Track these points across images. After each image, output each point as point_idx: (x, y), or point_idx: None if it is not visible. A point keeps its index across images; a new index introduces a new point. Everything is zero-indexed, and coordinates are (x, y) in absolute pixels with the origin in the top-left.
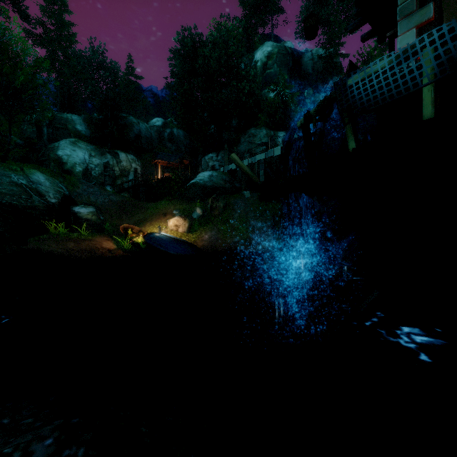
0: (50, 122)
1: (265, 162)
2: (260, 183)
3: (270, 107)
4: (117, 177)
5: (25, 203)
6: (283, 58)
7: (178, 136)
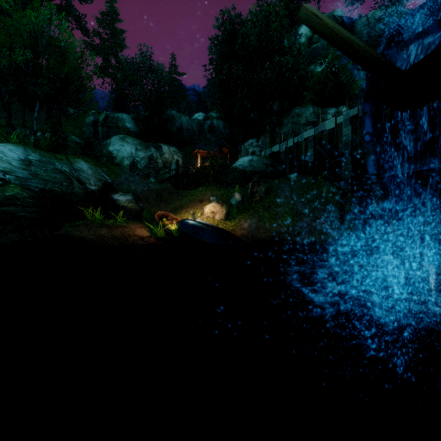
0: (104, 122)
1: (314, 139)
2: (384, 58)
3: (317, 83)
4: (160, 169)
5: (66, 190)
6: None
7: (218, 126)
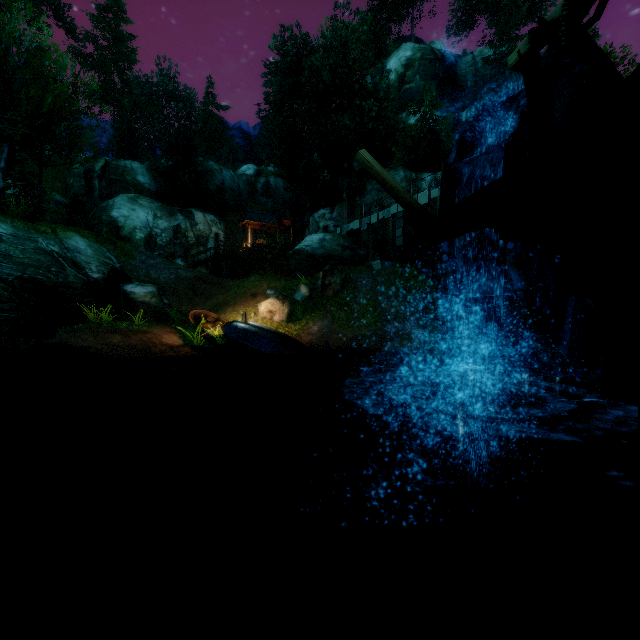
0: (103, 172)
1: (404, 216)
2: (419, 205)
3: (410, 138)
4: (191, 246)
5: (55, 279)
6: (429, 65)
7: (277, 187)
